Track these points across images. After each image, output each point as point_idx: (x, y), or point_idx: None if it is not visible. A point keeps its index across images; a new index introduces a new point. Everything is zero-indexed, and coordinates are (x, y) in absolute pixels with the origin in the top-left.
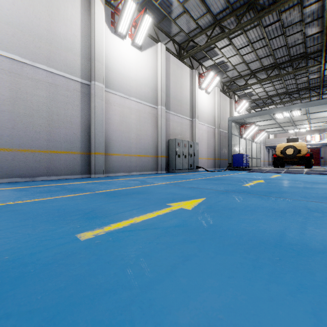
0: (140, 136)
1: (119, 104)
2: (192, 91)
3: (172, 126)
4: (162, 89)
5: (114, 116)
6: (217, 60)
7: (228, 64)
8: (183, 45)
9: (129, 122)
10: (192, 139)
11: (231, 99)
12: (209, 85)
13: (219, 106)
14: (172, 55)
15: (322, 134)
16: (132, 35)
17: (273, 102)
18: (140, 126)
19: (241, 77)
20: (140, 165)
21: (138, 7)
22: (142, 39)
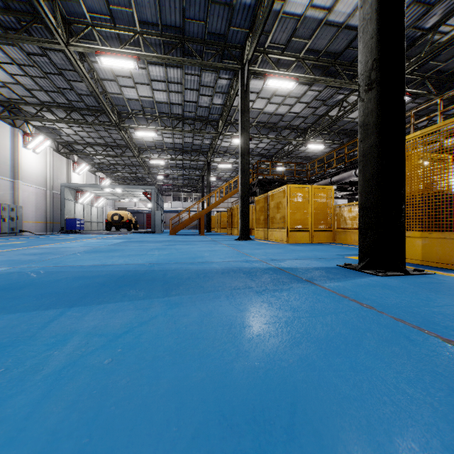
0: None
1: None
2: (15, 150)
3: None
4: None
5: None
6: (49, 125)
7: (62, 131)
8: (3, 103)
9: None
10: (15, 201)
11: (68, 160)
12: (38, 146)
13: (53, 167)
14: None
15: None
16: None
17: (117, 169)
18: None
19: (78, 144)
20: None
21: None
22: None
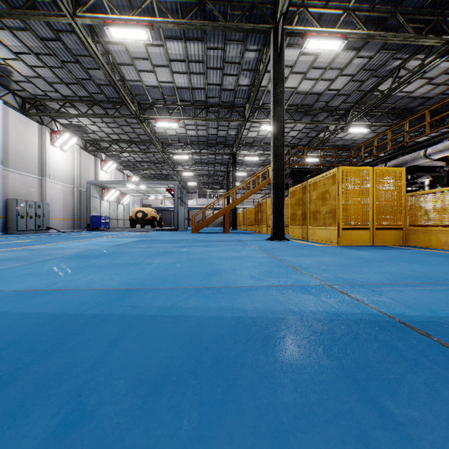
0: None
1: None
2: (42, 148)
3: (13, 184)
4: None
5: None
6: (74, 122)
7: (87, 128)
8: (29, 100)
9: None
10: (42, 198)
11: (96, 158)
12: (65, 144)
13: (81, 164)
14: (13, 109)
15: None
16: None
17: (144, 167)
18: None
19: (104, 141)
20: None
21: None
22: None
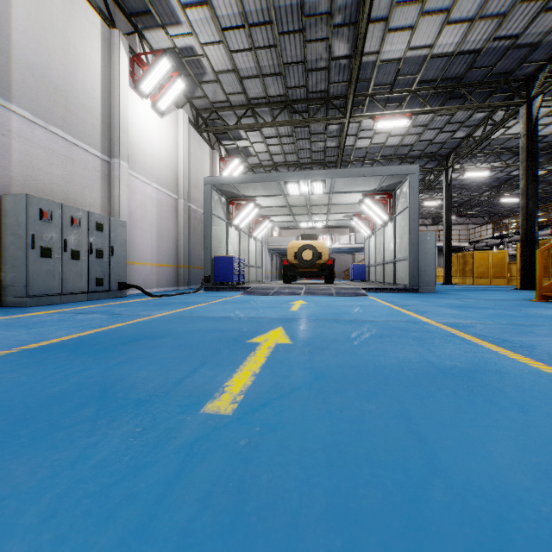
0: None
1: None
2: (110, 84)
3: (24, 156)
4: None
5: None
6: (180, 41)
7: (205, 64)
8: None
9: None
10: (112, 211)
11: (213, 151)
12: (161, 93)
13: (189, 155)
14: None
15: (334, 236)
16: None
17: None
18: None
19: (232, 107)
20: None
21: None
22: None
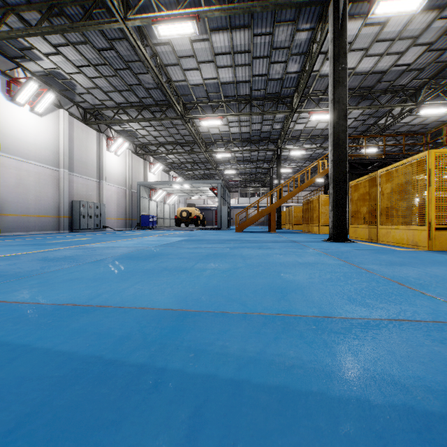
0: (40, 198)
1: (17, 167)
2: (99, 153)
3: (76, 187)
4: (65, 153)
5: (10, 178)
6: (126, 128)
7: (138, 133)
8: (89, 111)
9: (27, 184)
10: (100, 200)
11: (145, 161)
12: (118, 149)
13: (132, 167)
14: (76, 120)
15: None
16: (31, 102)
17: (188, 167)
18: (40, 188)
19: (152, 144)
20: (40, 225)
21: (41, 87)
22: (43, 108)
